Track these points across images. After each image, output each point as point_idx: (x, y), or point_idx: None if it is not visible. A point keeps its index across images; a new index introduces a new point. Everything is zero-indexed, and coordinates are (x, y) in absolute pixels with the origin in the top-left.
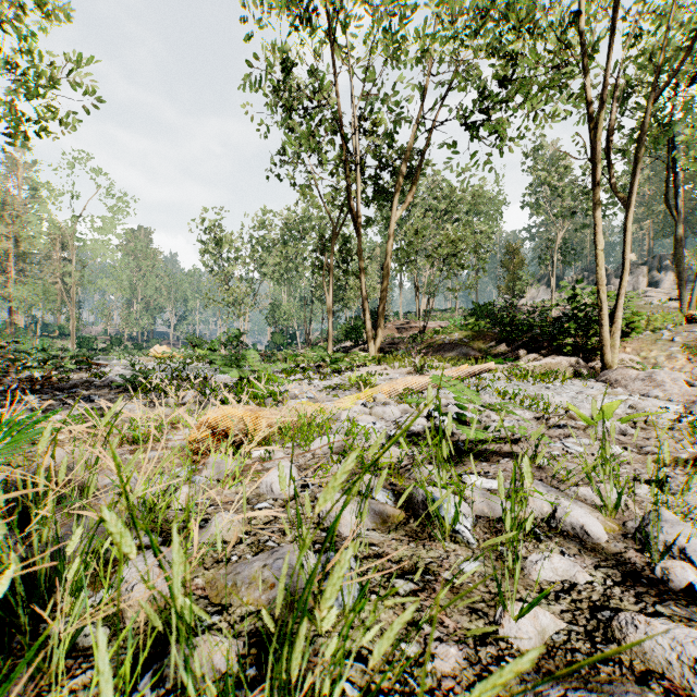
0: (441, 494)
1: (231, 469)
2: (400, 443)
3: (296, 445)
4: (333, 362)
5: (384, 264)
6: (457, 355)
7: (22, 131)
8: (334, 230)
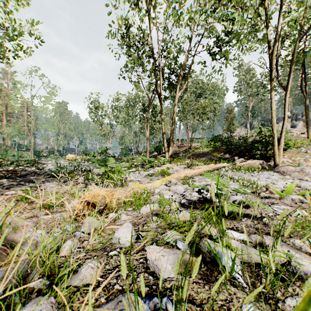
0: (223, 253)
1: (96, 227)
2: (186, 208)
3: (133, 209)
4: (149, 162)
5: (173, 117)
6: (206, 159)
7: (6, 56)
8: (150, 102)
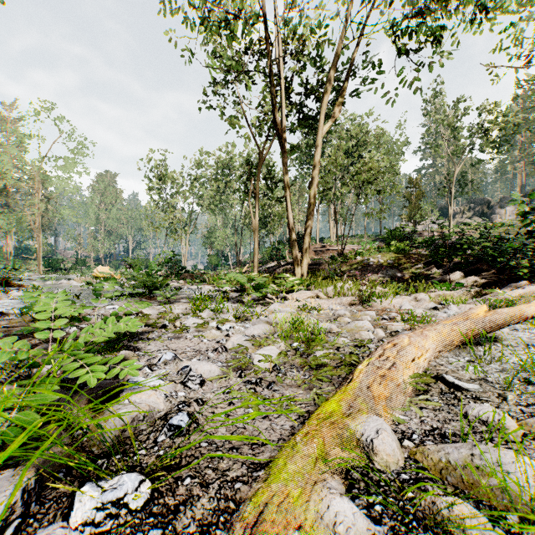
0: None
1: None
2: None
3: None
4: (257, 286)
5: (312, 181)
6: (384, 277)
7: None
8: (260, 156)
